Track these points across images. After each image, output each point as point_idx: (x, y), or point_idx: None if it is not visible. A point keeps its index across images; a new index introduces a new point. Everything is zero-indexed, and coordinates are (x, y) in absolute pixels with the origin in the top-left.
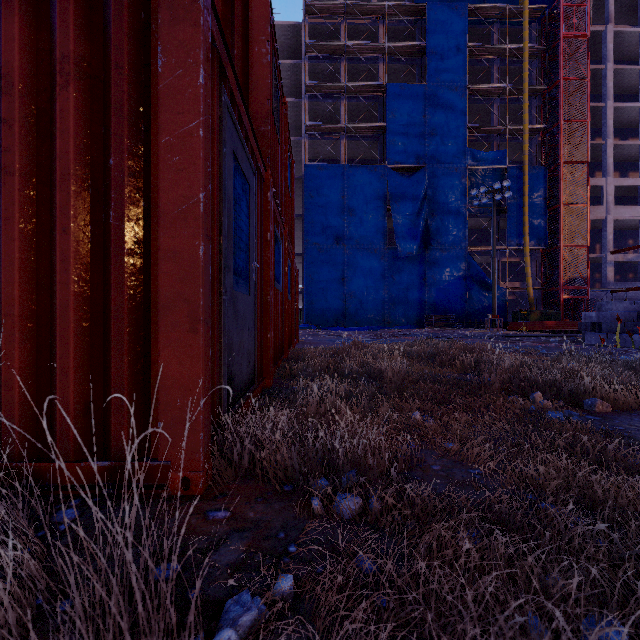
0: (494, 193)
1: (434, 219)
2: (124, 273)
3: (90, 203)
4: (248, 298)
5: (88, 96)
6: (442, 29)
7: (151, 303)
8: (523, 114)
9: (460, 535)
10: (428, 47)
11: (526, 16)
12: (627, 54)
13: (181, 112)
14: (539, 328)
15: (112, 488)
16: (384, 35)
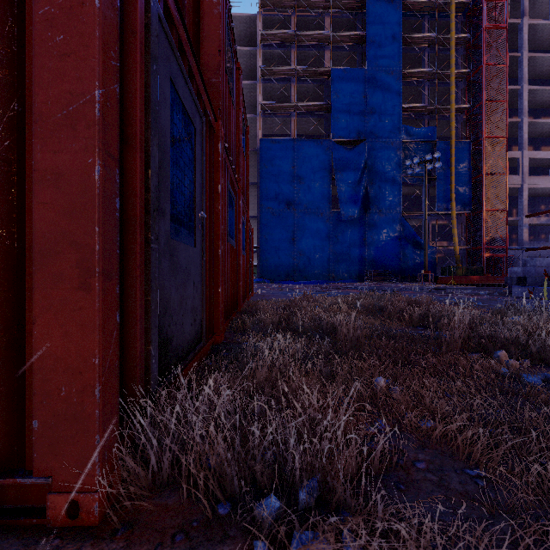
0: (426, 163)
1: (373, 187)
2: None
3: None
4: (193, 250)
5: None
6: (380, 20)
7: (26, 248)
8: (450, 95)
9: None
10: (367, 36)
11: (453, 9)
12: (540, 44)
13: None
14: (465, 282)
15: None
16: (329, 26)
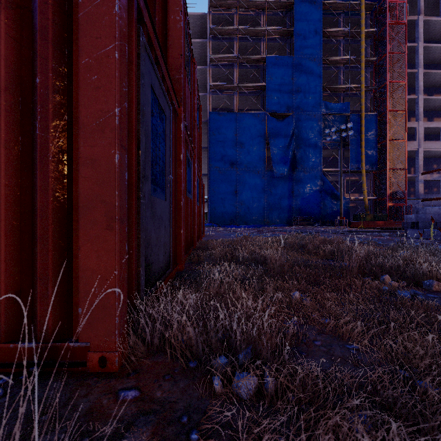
0: (341, 132)
1: (299, 150)
2: (49, 178)
3: (20, 117)
4: (164, 203)
5: (18, 24)
6: (305, 18)
7: (73, 204)
8: (361, 77)
9: (356, 426)
10: (295, 30)
11: (363, 9)
12: (432, 36)
13: (99, 37)
14: (372, 226)
15: (38, 366)
16: (264, 22)
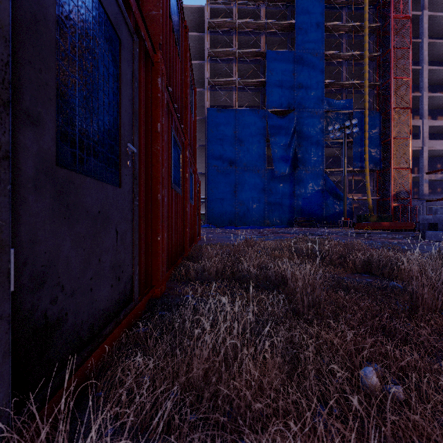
0: (345, 129)
1: (300, 148)
2: None
3: None
4: (115, 190)
5: None
6: (306, 11)
7: None
8: (364, 73)
9: None
10: (296, 24)
11: (366, 3)
12: (436, 32)
13: None
14: (377, 227)
15: None
16: (264, 16)
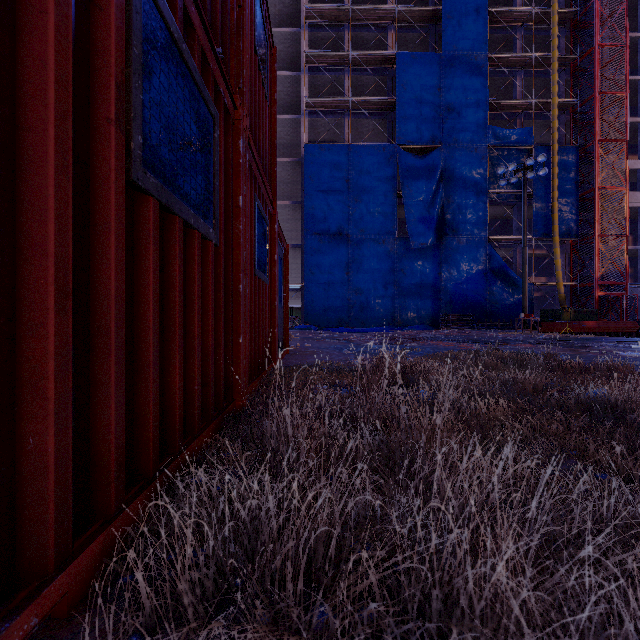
0: (525, 171)
1: (450, 206)
2: None
3: None
4: None
5: None
6: None
7: None
8: (552, 86)
9: None
10: (444, 11)
11: None
12: None
13: None
14: (577, 329)
15: None
16: None
